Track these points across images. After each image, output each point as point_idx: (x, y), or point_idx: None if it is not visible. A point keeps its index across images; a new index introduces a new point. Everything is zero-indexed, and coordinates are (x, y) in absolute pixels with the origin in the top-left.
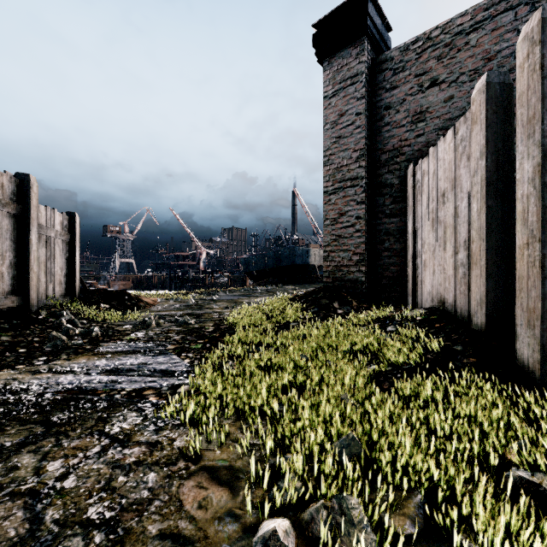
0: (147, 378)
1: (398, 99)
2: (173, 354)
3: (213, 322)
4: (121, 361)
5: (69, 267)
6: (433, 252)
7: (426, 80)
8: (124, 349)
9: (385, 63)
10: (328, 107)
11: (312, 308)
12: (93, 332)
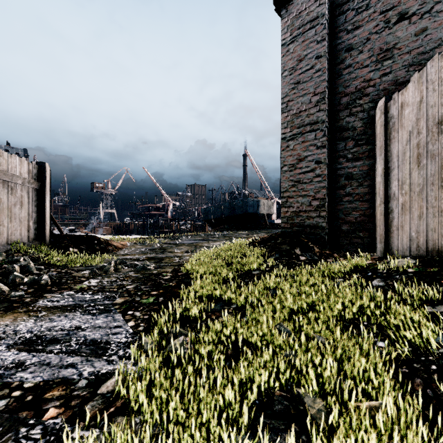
0: (67, 357)
1: (361, 39)
2: (118, 311)
3: (172, 267)
4: (51, 324)
5: (39, 213)
6: (420, 193)
7: (393, 15)
8: (66, 302)
9: (347, 4)
10: (286, 54)
11: (272, 254)
12: (41, 281)
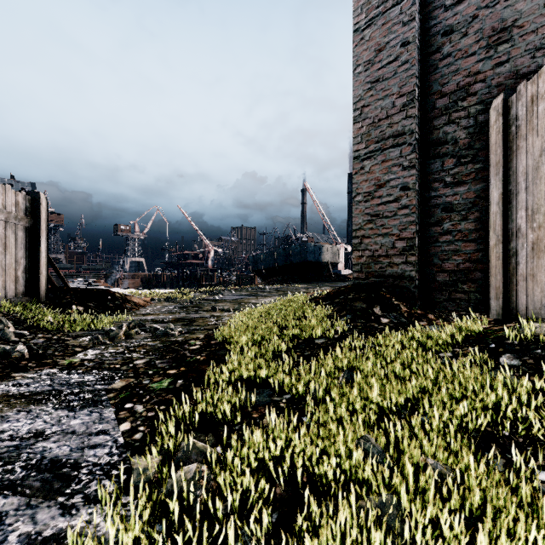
0: None
1: (465, 17)
2: (111, 404)
3: (205, 332)
4: None
5: (32, 259)
6: None
7: None
8: (38, 387)
9: None
10: (360, 43)
11: (343, 314)
12: (14, 353)
